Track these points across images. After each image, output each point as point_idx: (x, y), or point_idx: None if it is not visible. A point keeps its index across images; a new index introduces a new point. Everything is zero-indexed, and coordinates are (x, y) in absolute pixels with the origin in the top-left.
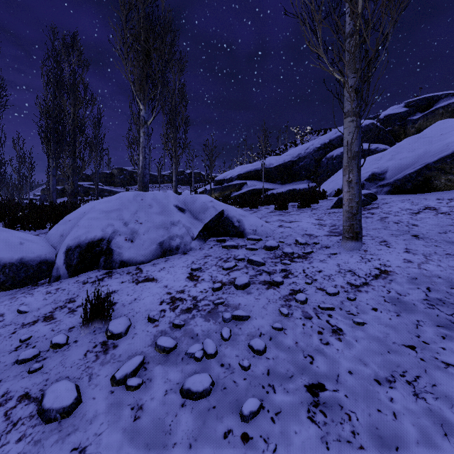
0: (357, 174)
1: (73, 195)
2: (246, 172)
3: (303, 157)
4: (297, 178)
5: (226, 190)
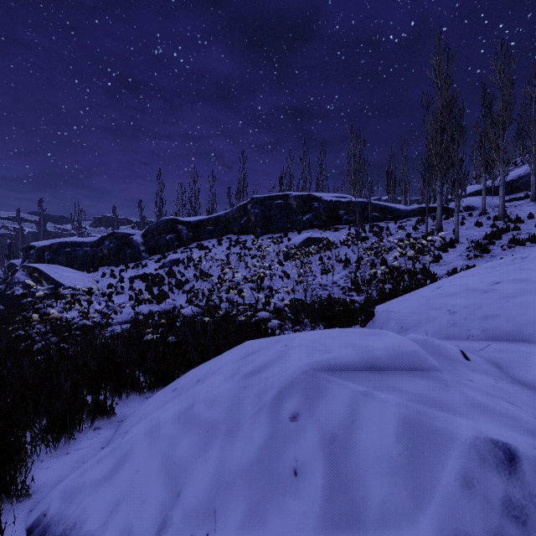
0: (534, 187)
1: None
2: (475, 191)
3: (522, 176)
4: (517, 191)
5: None
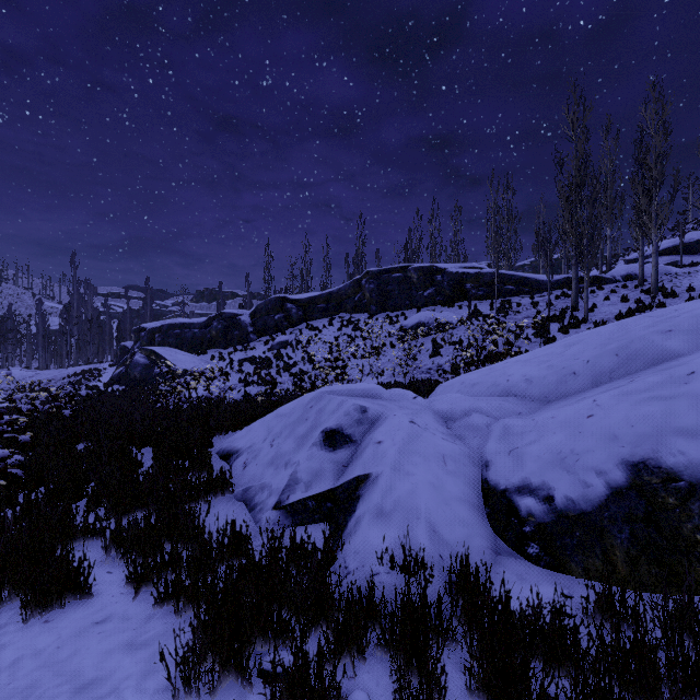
0: None
1: None
2: (663, 250)
3: None
4: None
5: None
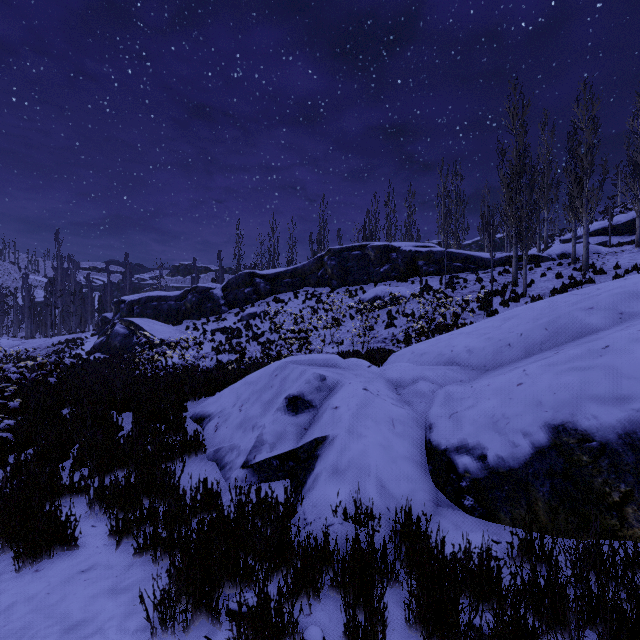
0: (639, 232)
1: None
2: (594, 231)
3: None
4: None
5: None
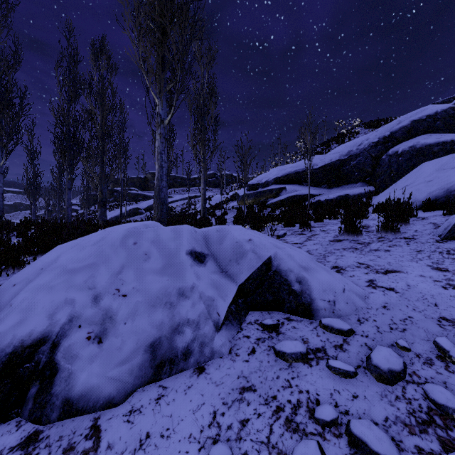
0: None
1: (101, 204)
2: (284, 175)
3: (355, 154)
4: (348, 180)
5: (261, 196)
